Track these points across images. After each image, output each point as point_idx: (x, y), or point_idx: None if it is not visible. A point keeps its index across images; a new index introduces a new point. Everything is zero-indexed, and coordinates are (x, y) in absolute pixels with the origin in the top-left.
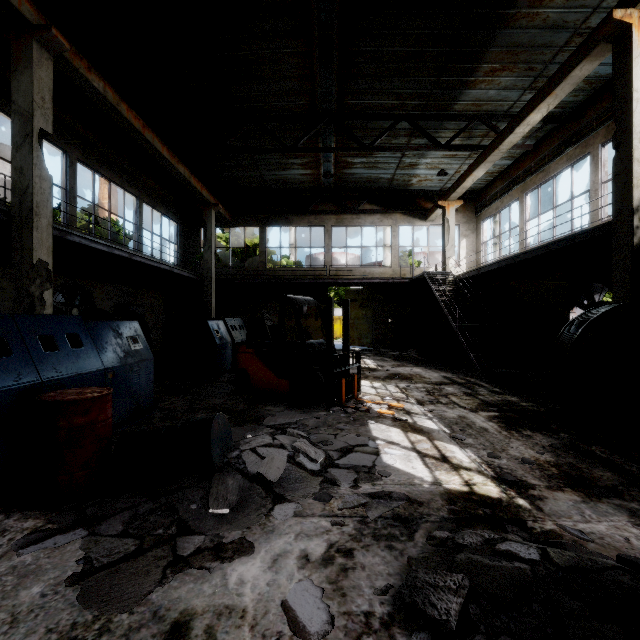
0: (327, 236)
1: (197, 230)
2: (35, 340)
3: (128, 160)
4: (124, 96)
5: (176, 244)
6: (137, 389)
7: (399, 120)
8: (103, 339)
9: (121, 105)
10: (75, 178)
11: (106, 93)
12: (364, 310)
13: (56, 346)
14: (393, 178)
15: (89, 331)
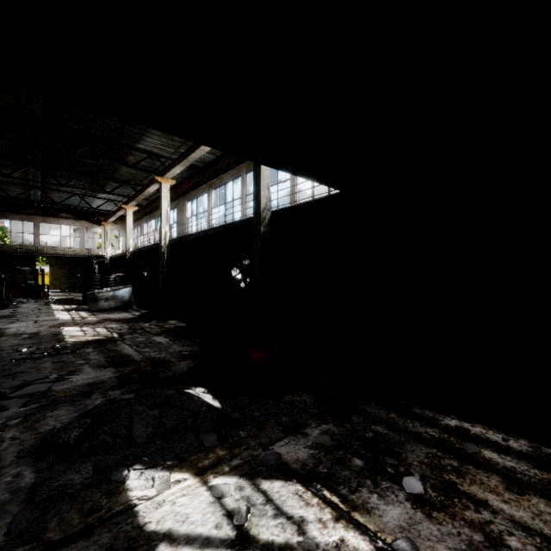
0: (36, 228)
1: None
2: None
3: None
4: None
5: None
6: None
7: (74, 195)
8: None
9: None
10: None
11: None
12: (63, 270)
13: None
14: (79, 205)
15: None
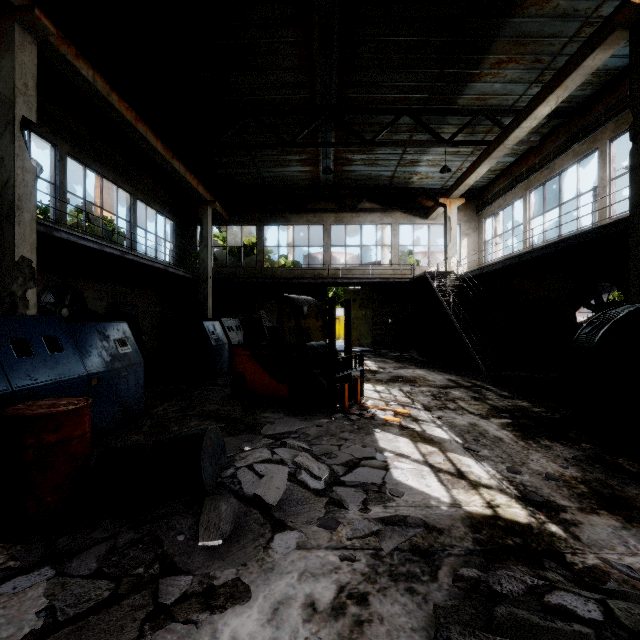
0: (326, 235)
1: (193, 228)
2: (6, 344)
3: (121, 155)
4: (116, 88)
5: (172, 243)
6: (125, 395)
7: (401, 114)
8: (87, 342)
9: (112, 96)
10: (65, 173)
11: (96, 82)
12: (364, 310)
13: (31, 351)
14: (393, 176)
15: (71, 333)
